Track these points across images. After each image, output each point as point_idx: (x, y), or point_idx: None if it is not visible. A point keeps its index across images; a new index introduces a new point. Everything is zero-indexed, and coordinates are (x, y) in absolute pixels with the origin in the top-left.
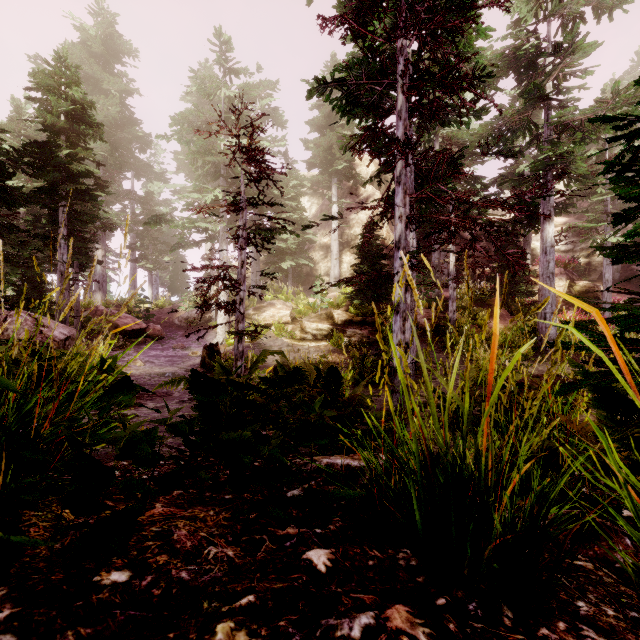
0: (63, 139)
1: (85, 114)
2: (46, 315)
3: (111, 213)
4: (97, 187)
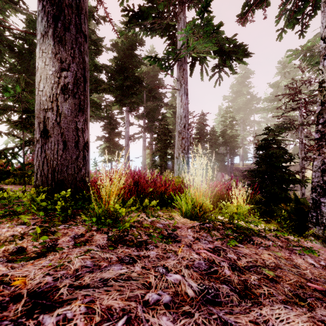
0: (228, 128)
1: (233, 118)
2: (225, 171)
3: (244, 135)
4: (236, 136)
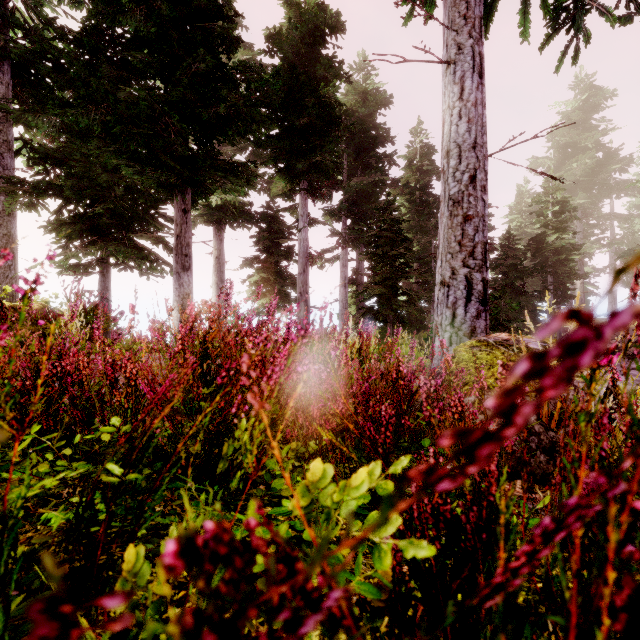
0: (550, 229)
1: (564, 204)
2: None
3: (587, 248)
4: (573, 250)
